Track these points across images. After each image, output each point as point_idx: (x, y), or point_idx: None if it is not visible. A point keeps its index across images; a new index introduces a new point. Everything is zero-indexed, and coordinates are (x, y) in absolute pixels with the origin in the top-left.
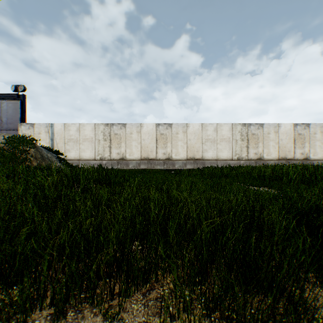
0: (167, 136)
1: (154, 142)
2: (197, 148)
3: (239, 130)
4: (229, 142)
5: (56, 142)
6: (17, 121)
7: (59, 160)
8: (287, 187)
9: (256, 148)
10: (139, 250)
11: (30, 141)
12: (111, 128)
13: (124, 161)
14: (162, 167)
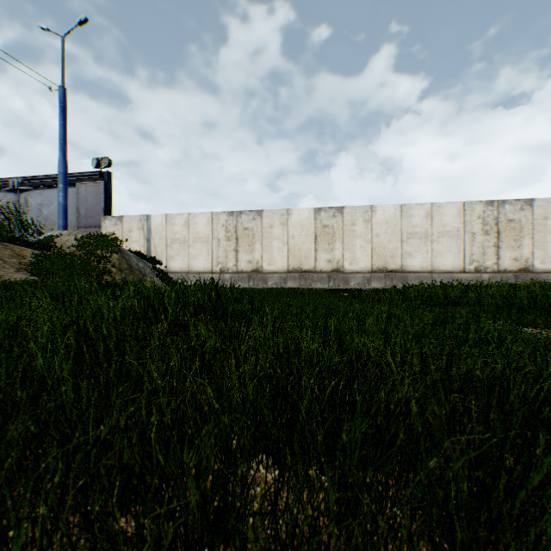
0: (335, 230)
1: (311, 241)
2: (392, 251)
3: (478, 215)
4: (457, 237)
5: (153, 244)
6: (100, 213)
7: (156, 272)
8: None
9: (516, 248)
10: (272, 481)
11: (112, 242)
12: (238, 220)
13: (260, 275)
14: (326, 285)
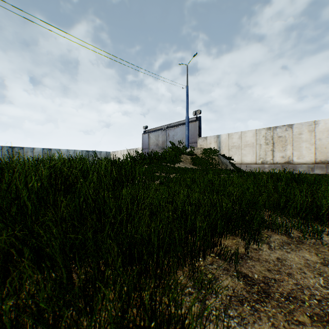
0: None
1: None
2: None
3: None
4: None
5: (221, 149)
6: (196, 136)
7: (231, 164)
8: None
9: None
10: None
11: (215, 151)
12: (274, 132)
13: (290, 165)
14: None
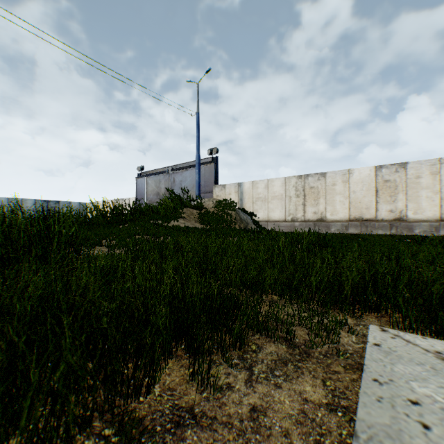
0: (397, 183)
1: (371, 194)
2: None
3: None
4: None
5: (244, 202)
6: (212, 183)
7: (253, 222)
8: None
9: None
10: None
11: (231, 204)
12: (306, 181)
13: (324, 223)
14: (387, 232)
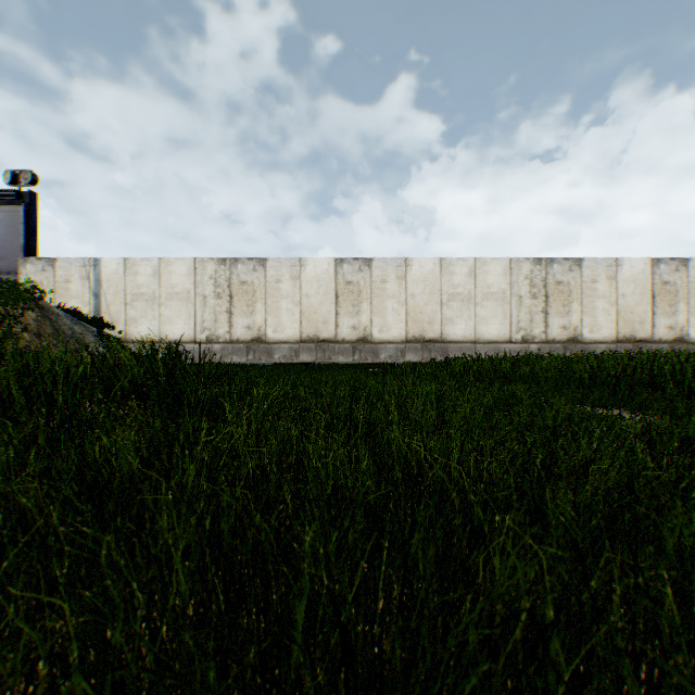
0: (362, 287)
1: (330, 301)
2: (430, 315)
3: (526, 275)
4: (503, 300)
5: (106, 301)
6: (18, 253)
7: (104, 340)
8: (689, 409)
9: (566, 314)
10: None
11: (26, 292)
12: (233, 270)
13: (263, 345)
14: (350, 358)
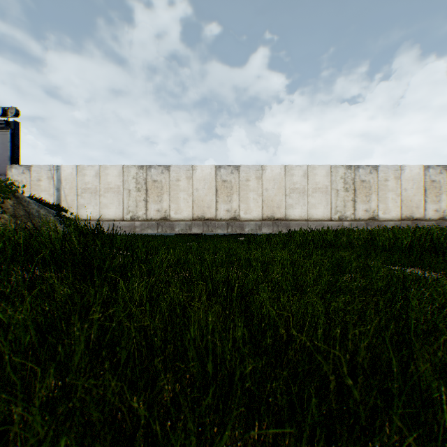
0: (233, 184)
1: (212, 193)
2: (278, 203)
3: (341, 176)
4: (326, 193)
5: (64, 193)
6: (6, 161)
7: (60, 219)
8: None
9: (367, 202)
10: None
11: (6, 187)
12: (148, 173)
13: (168, 222)
14: (225, 231)
